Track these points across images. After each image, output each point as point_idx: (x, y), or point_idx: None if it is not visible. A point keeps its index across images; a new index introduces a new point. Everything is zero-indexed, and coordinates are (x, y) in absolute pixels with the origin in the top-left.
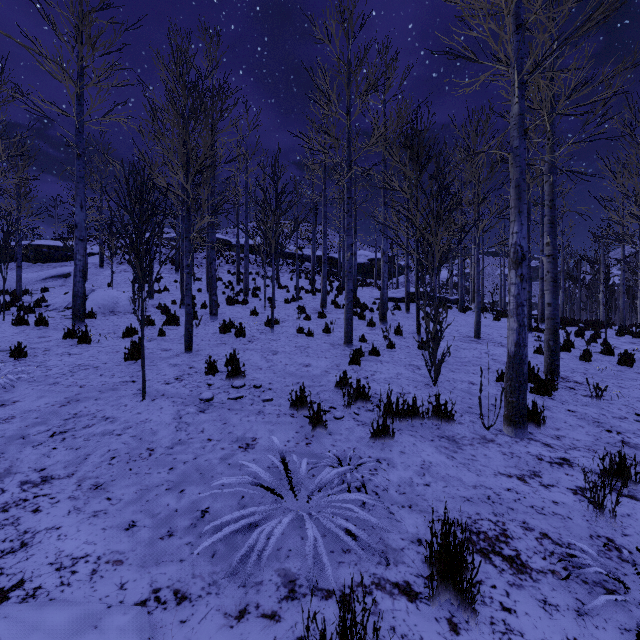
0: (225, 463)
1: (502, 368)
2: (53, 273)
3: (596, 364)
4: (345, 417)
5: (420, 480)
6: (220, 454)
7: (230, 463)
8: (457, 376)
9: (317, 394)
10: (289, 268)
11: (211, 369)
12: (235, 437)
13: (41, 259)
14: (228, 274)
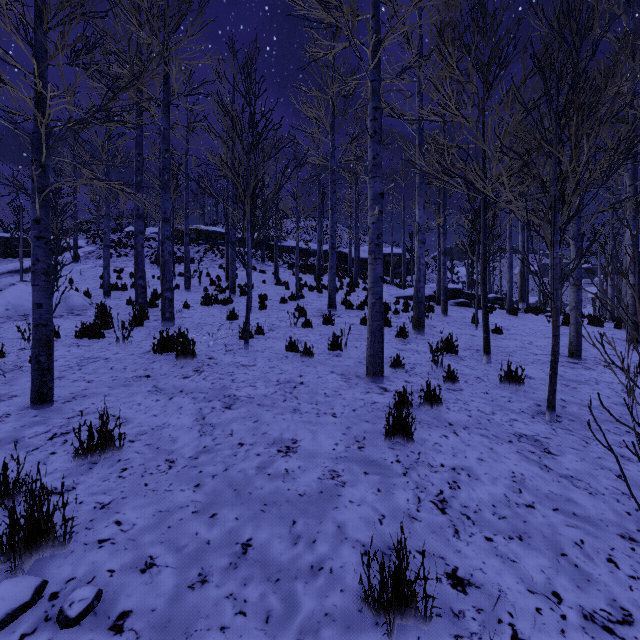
0: None
1: None
2: (11, 267)
3: None
4: None
5: None
6: None
7: None
8: None
9: None
10: (292, 263)
11: None
12: None
13: (12, 253)
14: (220, 269)
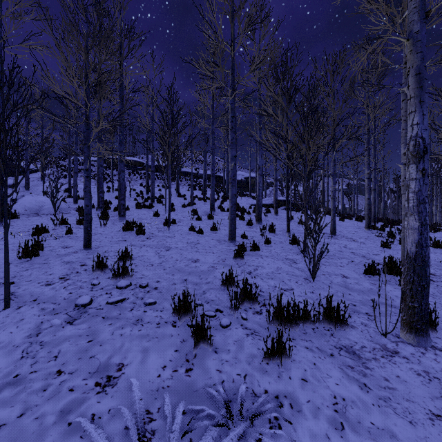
0: (63, 422)
1: (363, 261)
2: None
3: (433, 256)
4: (232, 324)
5: (341, 441)
6: (63, 402)
7: (71, 422)
8: (329, 269)
9: (203, 293)
10: (187, 182)
11: (100, 267)
12: (96, 365)
13: None
14: (141, 186)
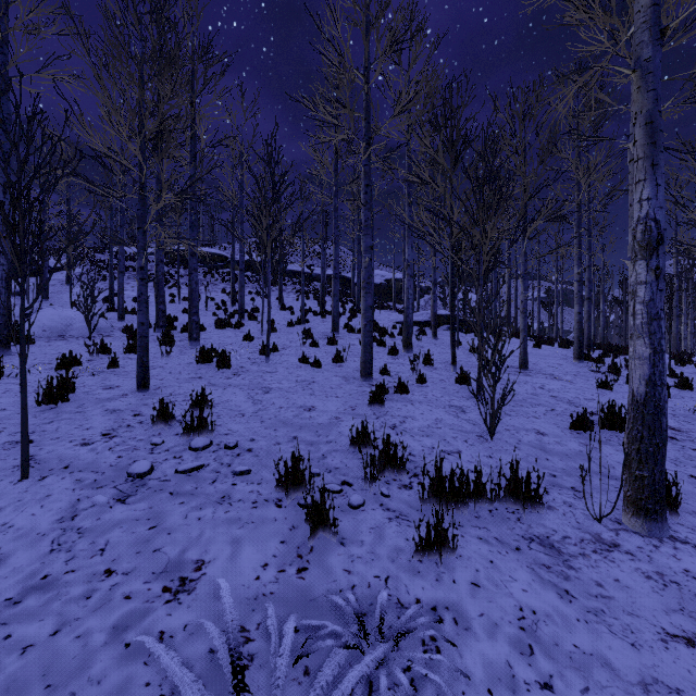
0: (118, 643)
1: (570, 409)
2: None
3: (678, 401)
4: (367, 503)
5: (529, 670)
6: (116, 614)
7: (130, 642)
8: (517, 422)
9: (322, 457)
10: (295, 288)
11: (163, 418)
12: (163, 562)
13: None
14: (223, 293)
